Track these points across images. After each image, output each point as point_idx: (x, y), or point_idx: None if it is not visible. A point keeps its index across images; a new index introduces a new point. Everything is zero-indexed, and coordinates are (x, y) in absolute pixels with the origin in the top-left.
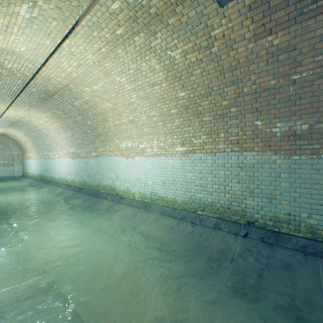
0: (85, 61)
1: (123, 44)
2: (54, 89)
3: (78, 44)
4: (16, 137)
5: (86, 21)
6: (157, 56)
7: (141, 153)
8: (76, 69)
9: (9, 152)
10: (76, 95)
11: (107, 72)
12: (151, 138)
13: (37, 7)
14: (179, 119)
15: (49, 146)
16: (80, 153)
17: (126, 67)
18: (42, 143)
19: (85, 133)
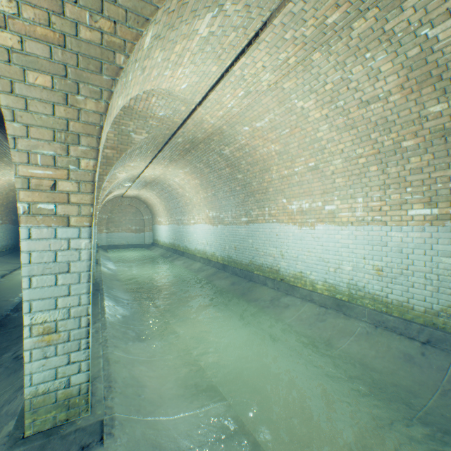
0: (256, 86)
1: (327, 41)
2: (202, 135)
3: (257, 59)
4: (148, 199)
5: (282, 17)
6: (391, 45)
7: (328, 219)
8: (240, 102)
9: (140, 216)
10: (227, 140)
11: (284, 97)
12: (350, 194)
13: (221, 14)
14: (422, 157)
15: (182, 209)
16: (223, 218)
17: (321, 81)
18: (175, 206)
19: (232, 191)
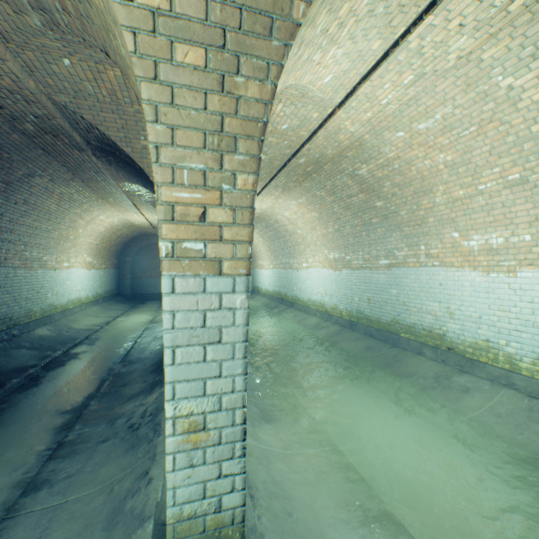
0: (437, 63)
1: None
2: (333, 151)
3: (453, 14)
4: None
5: None
6: None
7: None
8: (402, 93)
9: None
10: (367, 155)
11: (477, 76)
12: None
13: None
14: None
15: (291, 249)
16: (350, 261)
17: None
18: (281, 246)
19: (365, 225)
